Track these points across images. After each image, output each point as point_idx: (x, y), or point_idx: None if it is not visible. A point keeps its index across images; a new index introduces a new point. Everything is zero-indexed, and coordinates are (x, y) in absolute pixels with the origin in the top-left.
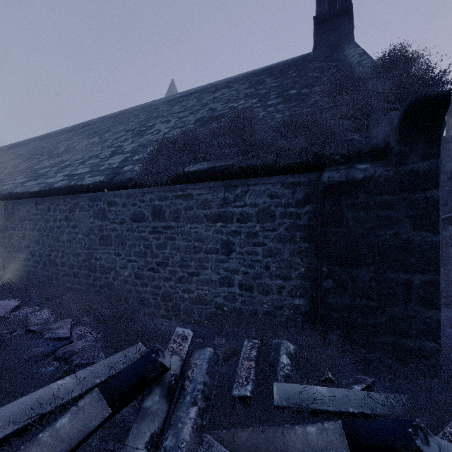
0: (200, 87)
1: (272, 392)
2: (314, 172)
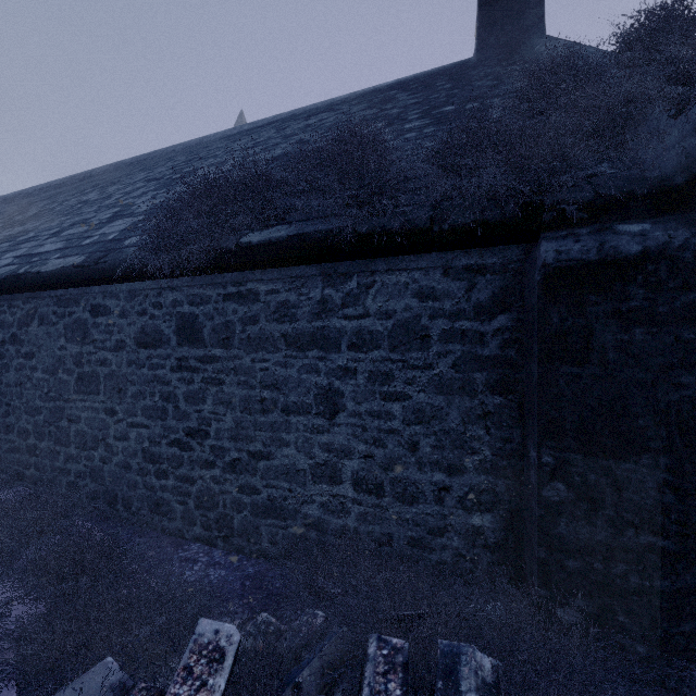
0: (283, 115)
1: None
2: (514, 245)
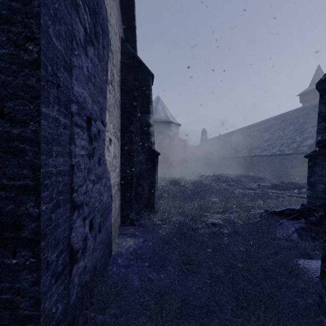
0: None
1: None
2: None
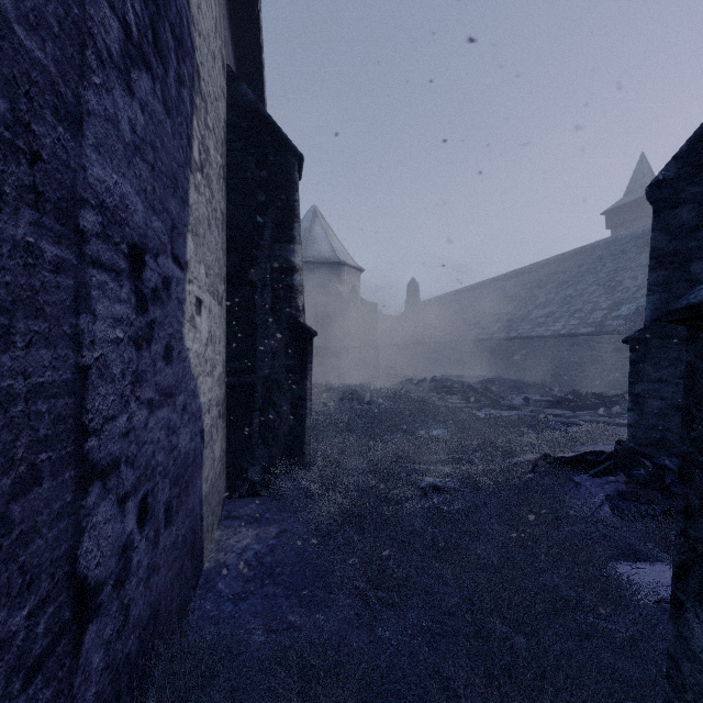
0: None
1: None
2: None
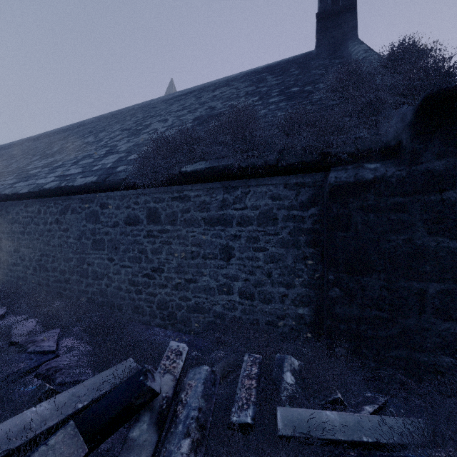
0: (199, 86)
1: (276, 418)
2: (319, 172)
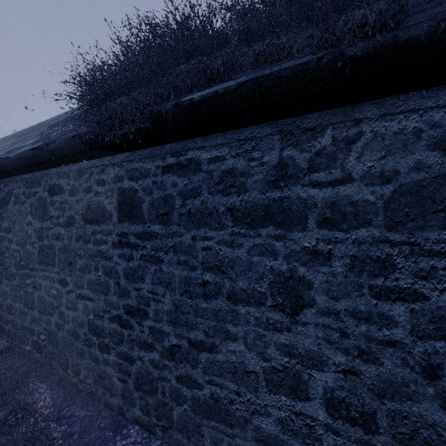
0: None
1: None
2: None
